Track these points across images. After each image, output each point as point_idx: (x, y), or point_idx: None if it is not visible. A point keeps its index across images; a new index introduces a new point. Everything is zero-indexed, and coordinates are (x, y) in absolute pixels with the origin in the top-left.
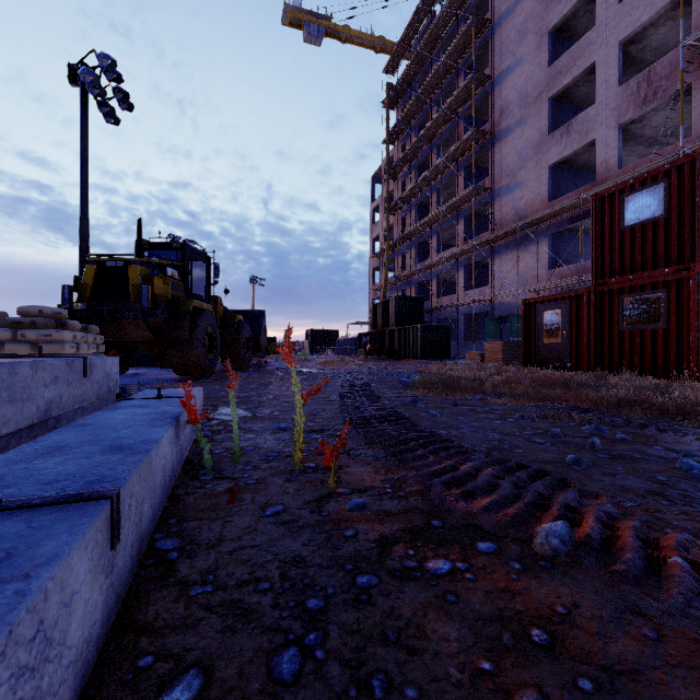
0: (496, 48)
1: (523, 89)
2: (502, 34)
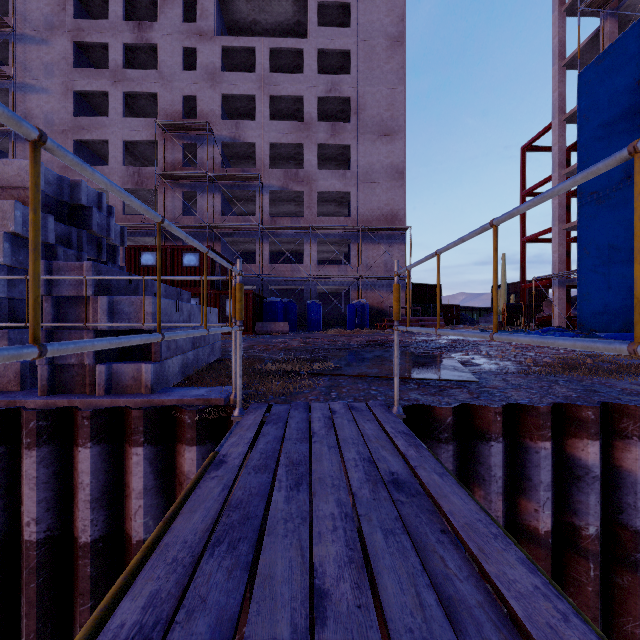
0: (19, 58)
1: (50, 115)
2: (27, 52)
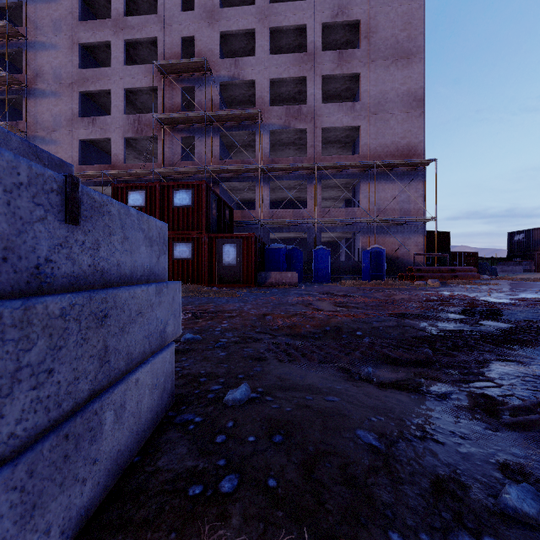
0: (31, 17)
1: (58, 70)
2: (38, 11)
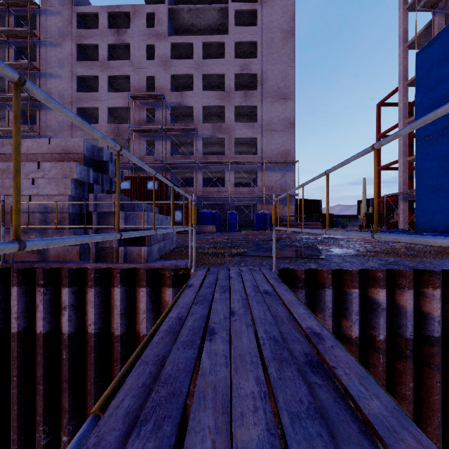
0: (43, 56)
1: (62, 92)
2: (48, 52)
